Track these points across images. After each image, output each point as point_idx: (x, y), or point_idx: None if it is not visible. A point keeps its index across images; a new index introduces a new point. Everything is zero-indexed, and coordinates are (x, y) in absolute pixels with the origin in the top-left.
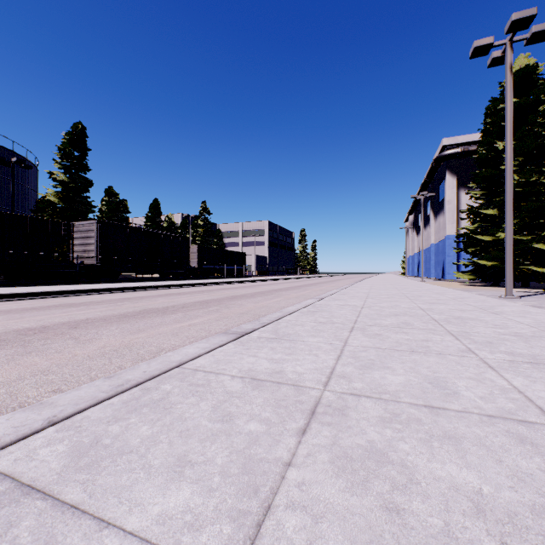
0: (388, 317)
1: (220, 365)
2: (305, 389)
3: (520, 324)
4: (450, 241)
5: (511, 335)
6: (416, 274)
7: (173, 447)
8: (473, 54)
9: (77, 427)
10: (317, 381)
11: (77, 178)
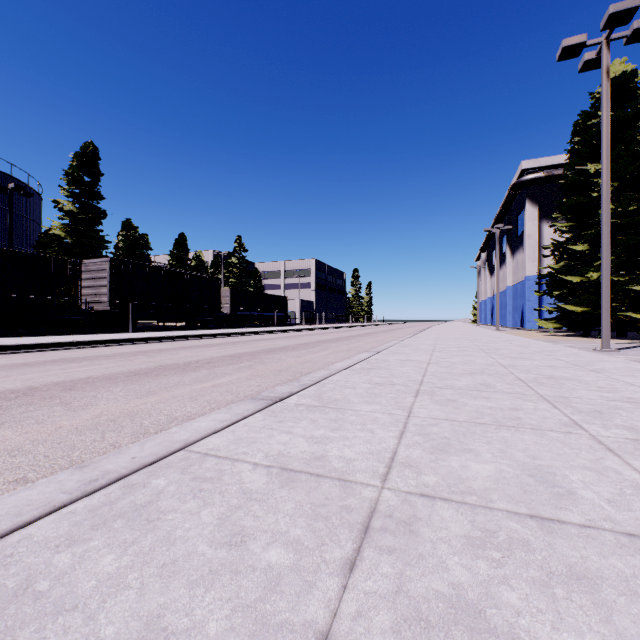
0: (462, 376)
1: (240, 447)
2: (355, 486)
3: (631, 385)
4: (530, 283)
5: (623, 401)
6: (490, 322)
7: (143, 598)
8: (561, 55)
9: (5, 557)
10: (372, 472)
11: (87, 208)
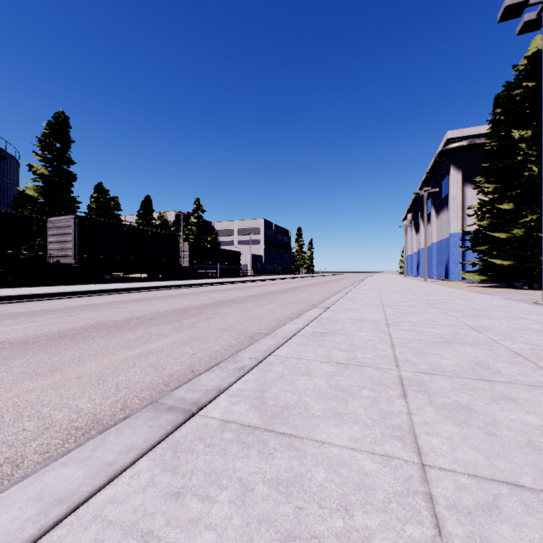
0: (440, 347)
1: None
2: None
3: None
4: (454, 239)
5: None
6: (416, 274)
7: None
8: (502, 15)
9: None
10: None
11: (59, 171)
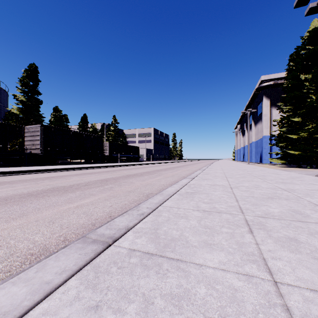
0: (267, 201)
1: None
2: None
3: None
4: (265, 139)
5: None
6: (242, 160)
7: None
8: (297, 4)
9: None
10: None
11: (32, 99)
